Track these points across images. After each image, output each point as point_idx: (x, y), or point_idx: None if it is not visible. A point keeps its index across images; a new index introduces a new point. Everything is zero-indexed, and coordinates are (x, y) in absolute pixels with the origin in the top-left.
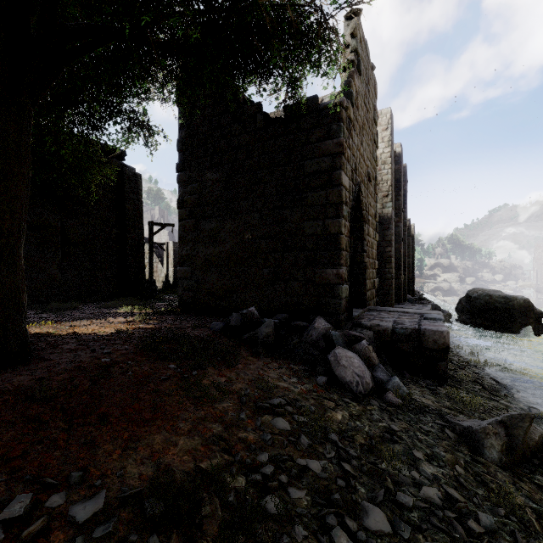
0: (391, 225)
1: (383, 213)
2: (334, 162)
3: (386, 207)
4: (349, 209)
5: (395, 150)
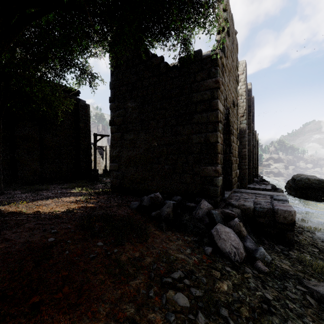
0: (246, 134)
1: (240, 127)
2: (213, 94)
3: (242, 123)
4: (222, 125)
5: (247, 87)
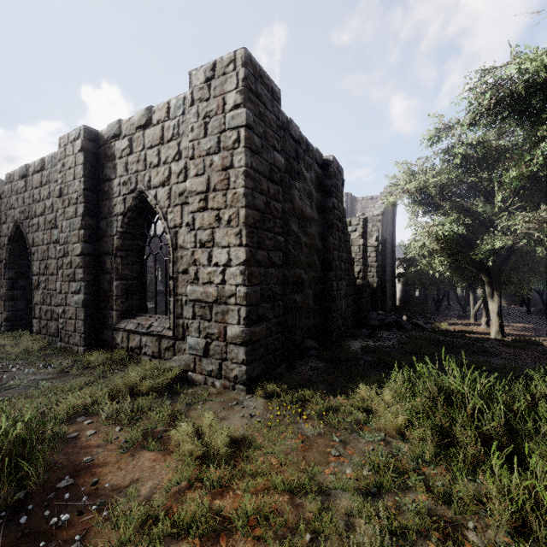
0: None
1: None
2: None
3: None
4: None
5: None
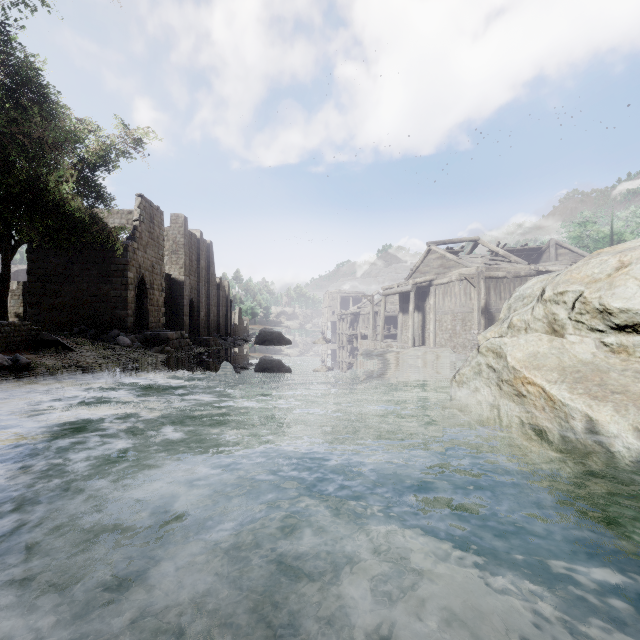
0: (185, 286)
1: (180, 278)
2: (125, 268)
3: (181, 275)
4: (134, 286)
5: (196, 234)
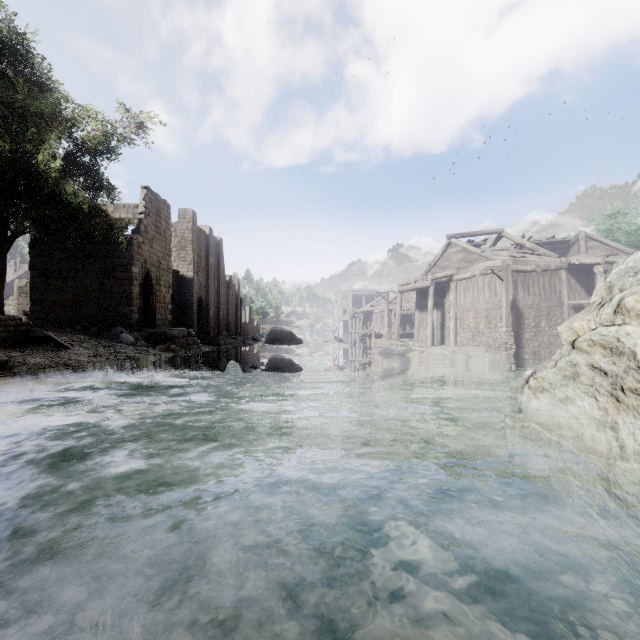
0: (193, 283)
1: (188, 275)
2: (130, 262)
3: (190, 271)
4: (139, 281)
5: (205, 230)
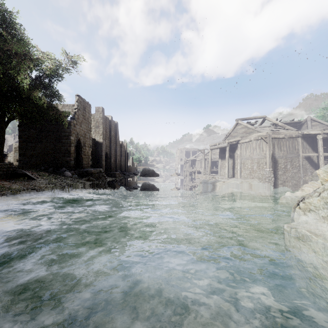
0: (102, 145)
1: (100, 141)
2: (69, 134)
3: (101, 139)
4: (74, 144)
5: (109, 118)
